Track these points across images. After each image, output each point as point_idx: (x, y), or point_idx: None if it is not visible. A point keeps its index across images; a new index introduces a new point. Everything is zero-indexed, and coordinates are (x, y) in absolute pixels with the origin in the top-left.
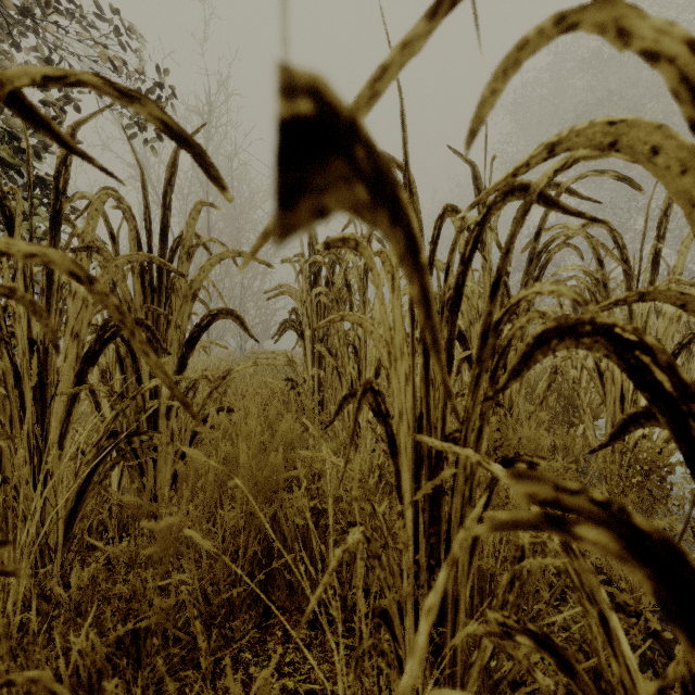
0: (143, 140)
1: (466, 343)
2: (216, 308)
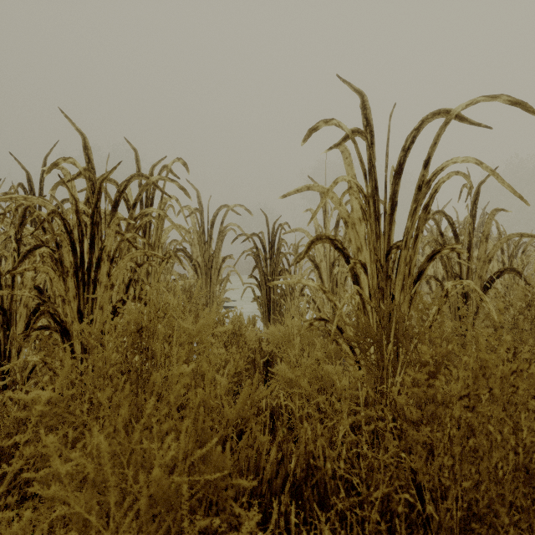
0: None
1: None
2: None
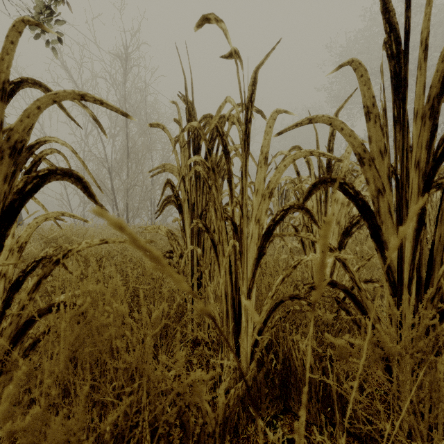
0: (48, 42)
1: (372, 216)
2: (45, 168)
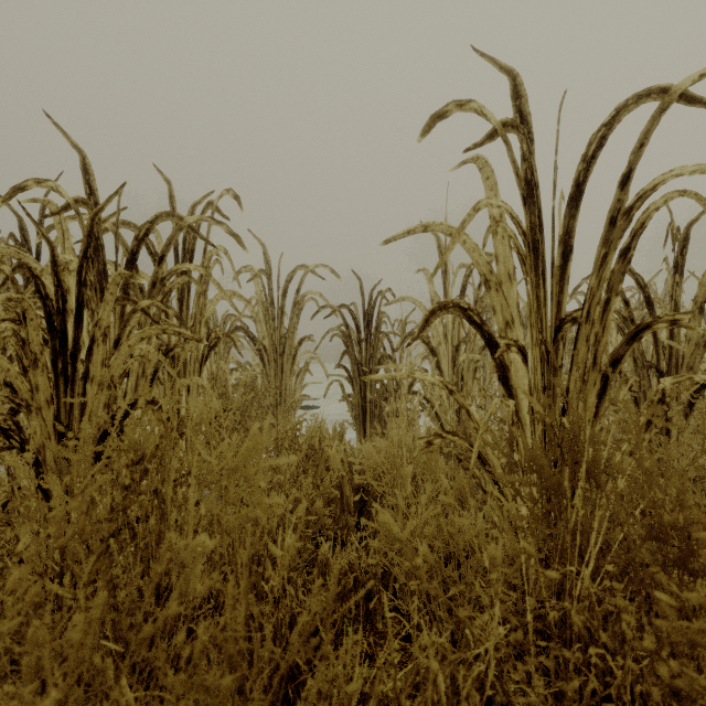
0: None
1: None
2: None
